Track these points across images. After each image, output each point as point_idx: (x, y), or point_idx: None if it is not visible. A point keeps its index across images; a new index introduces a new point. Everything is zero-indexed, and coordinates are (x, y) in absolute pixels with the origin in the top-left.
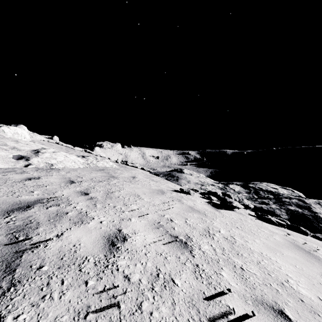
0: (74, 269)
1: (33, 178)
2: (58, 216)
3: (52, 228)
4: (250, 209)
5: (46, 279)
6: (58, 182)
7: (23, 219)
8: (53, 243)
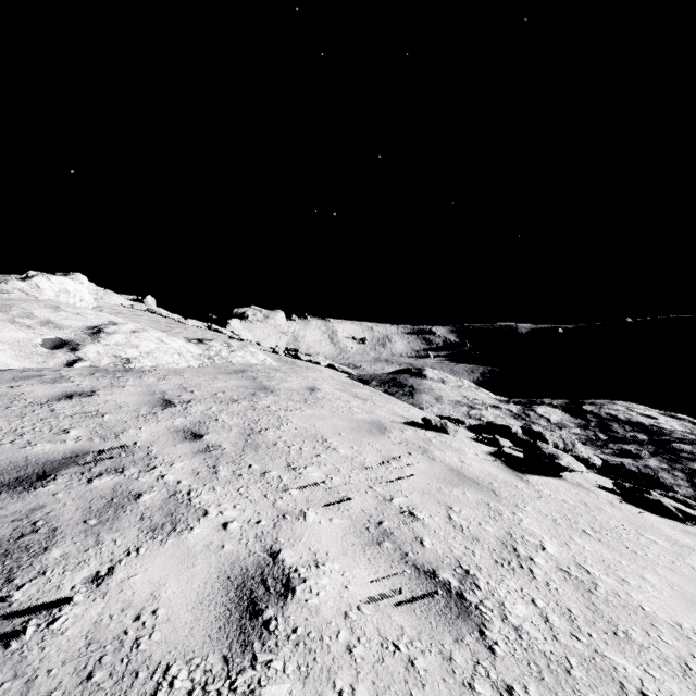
0: None
1: (79, 394)
2: (113, 507)
3: (88, 548)
4: (594, 469)
5: None
6: (133, 404)
7: (18, 517)
8: (75, 609)
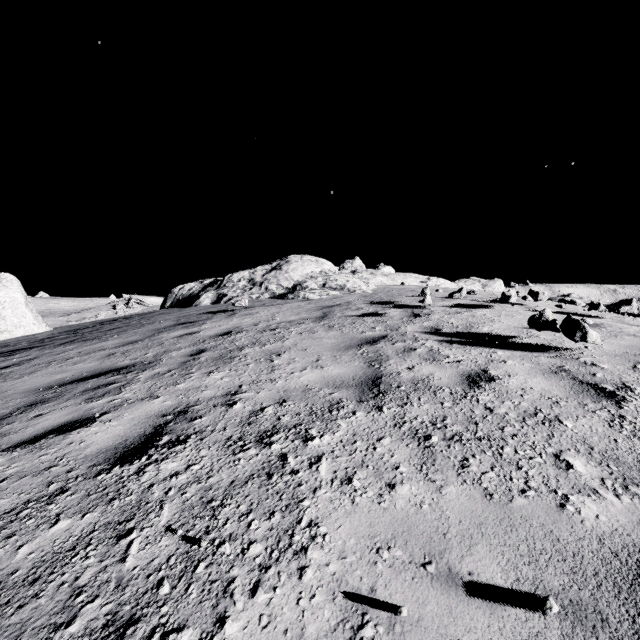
0: None
1: None
2: None
3: None
4: None
5: None
6: None
7: None
8: None
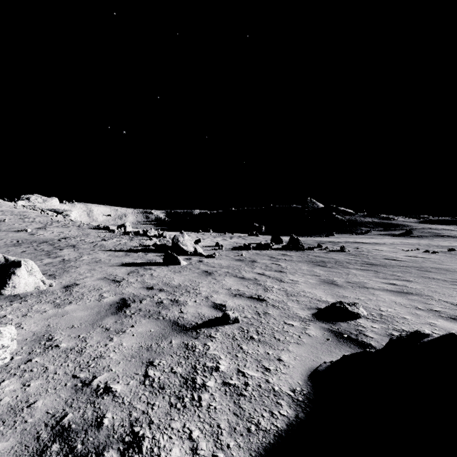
0: None
1: None
2: None
3: None
4: None
5: None
6: None
7: None
8: None
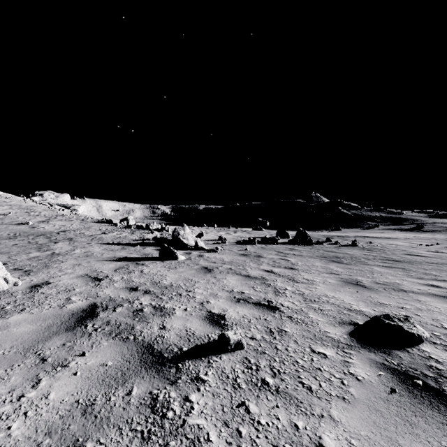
0: None
1: None
2: None
3: None
4: None
5: None
6: None
7: None
8: None
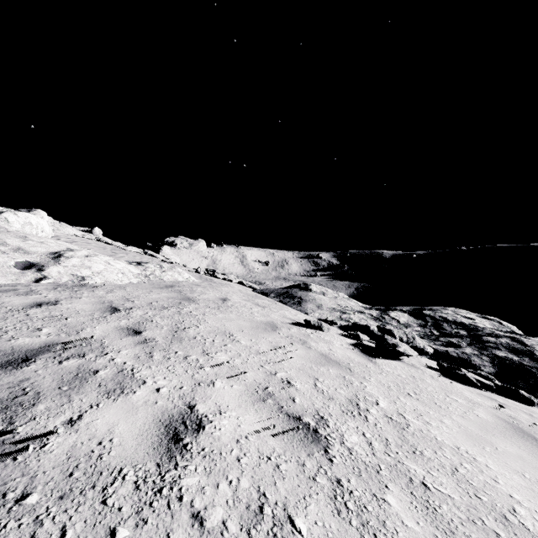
0: (92, 501)
1: (47, 303)
2: (79, 379)
3: (63, 404)
4: (428, 355)
5: (29, 527)
6: (89, 310)
7: (11, 385)
8: (58, 439)
